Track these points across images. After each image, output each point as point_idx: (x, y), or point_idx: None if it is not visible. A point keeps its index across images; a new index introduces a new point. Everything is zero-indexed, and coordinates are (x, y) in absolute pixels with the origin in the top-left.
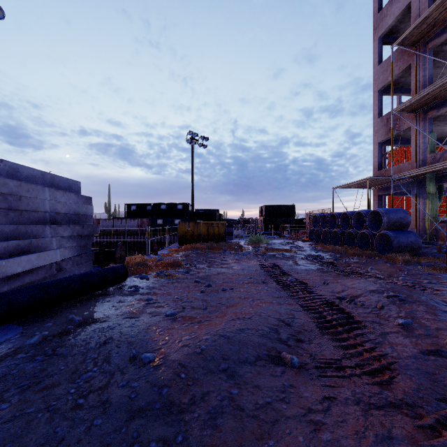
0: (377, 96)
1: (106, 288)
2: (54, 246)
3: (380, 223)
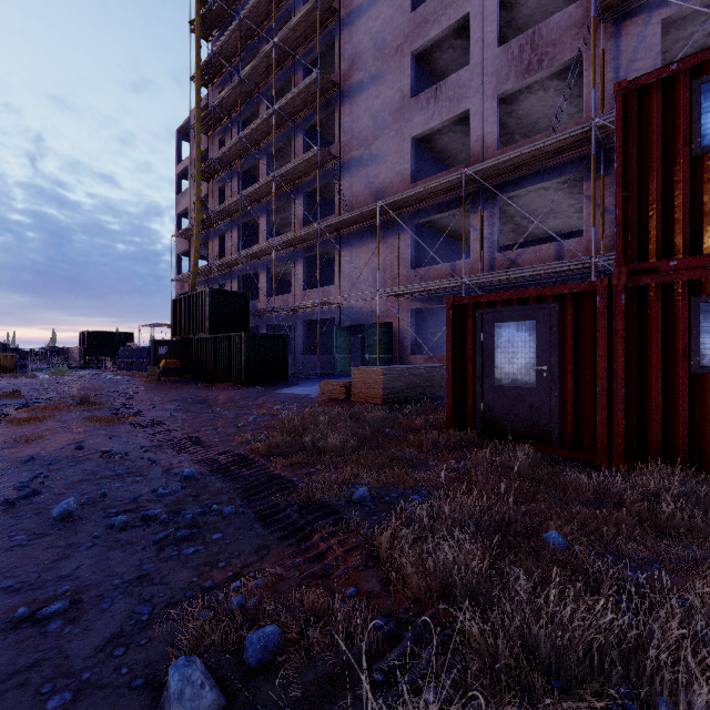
0: (177, 258)
1: None
2: None
3: None
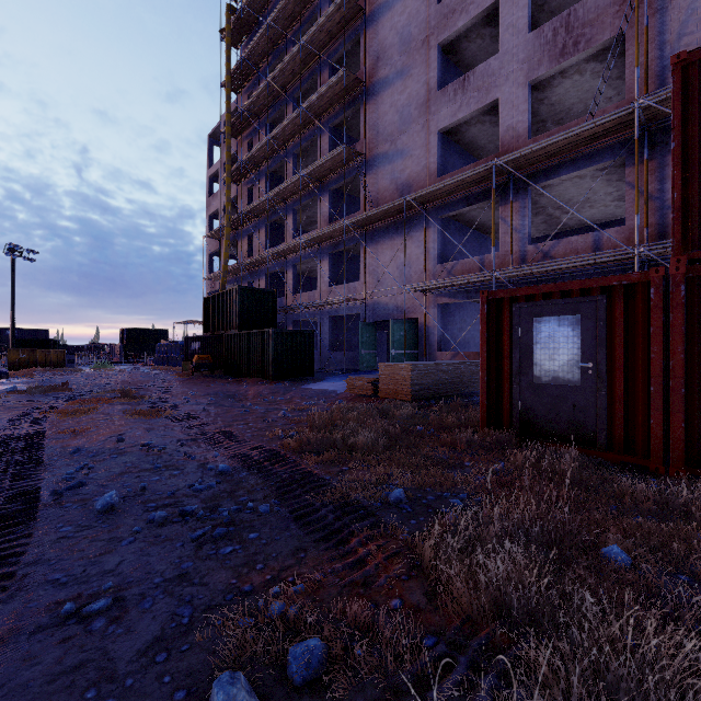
0: (208, 258)
1: None
2: None
3: None
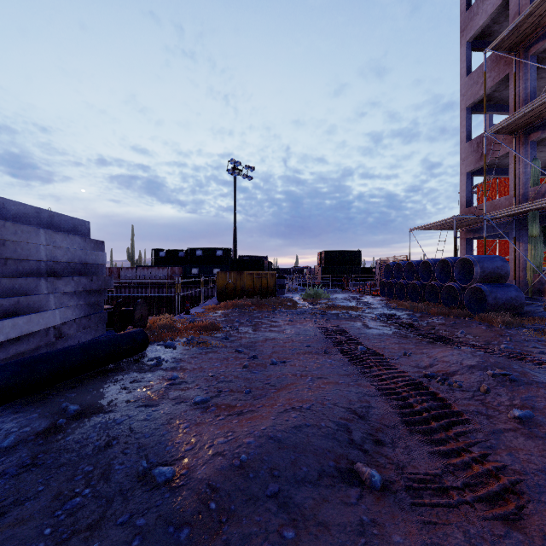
0: (465, 114)
1: (119, 361)
2: (51, 306)
3: (470, 273)
